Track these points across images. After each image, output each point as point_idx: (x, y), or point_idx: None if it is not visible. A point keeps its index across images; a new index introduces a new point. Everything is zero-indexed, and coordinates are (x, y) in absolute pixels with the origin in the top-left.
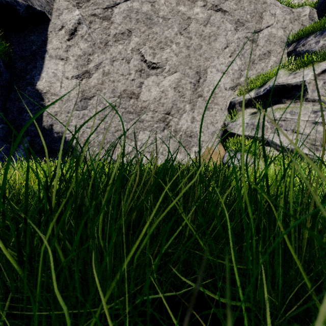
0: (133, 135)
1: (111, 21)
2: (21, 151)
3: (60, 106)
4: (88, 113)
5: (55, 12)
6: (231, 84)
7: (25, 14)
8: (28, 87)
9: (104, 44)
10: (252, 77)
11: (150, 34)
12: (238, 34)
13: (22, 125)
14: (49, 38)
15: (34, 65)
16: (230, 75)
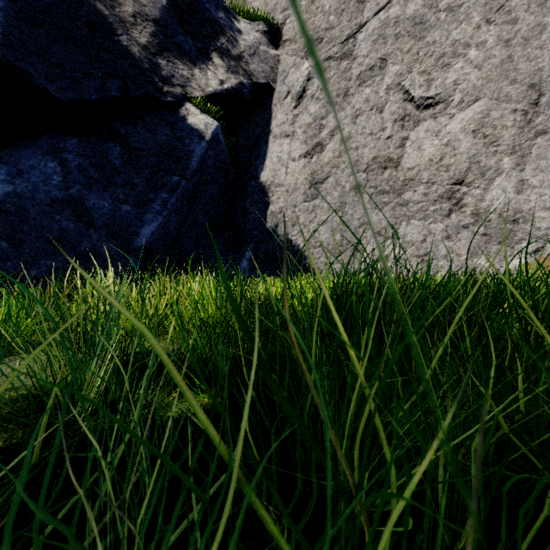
0: (389, 230)
1: (353, 57)
2: (245, 261)
3: (286, 199)
4: (320, 203)
5: (280, 77)
6: None
7: (250, 94)
8: (251, 183)
9: (343, 95)
10: None
11: (421, 49)
12: None
13: (246, 229)
14: (273, 114)
15: (257, 154)
16: None
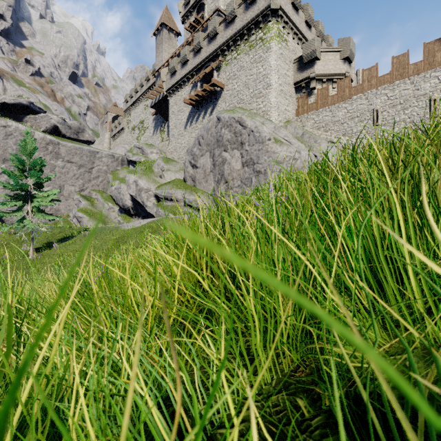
0: None
1: None
2: None
3: None
4: None
5: None
6: (78, 190)
7: None
8: None
9: None
10: (90, 186)
11: None
12: (81, 170)
13: None
14: None
15: None
16: (77, 186)
